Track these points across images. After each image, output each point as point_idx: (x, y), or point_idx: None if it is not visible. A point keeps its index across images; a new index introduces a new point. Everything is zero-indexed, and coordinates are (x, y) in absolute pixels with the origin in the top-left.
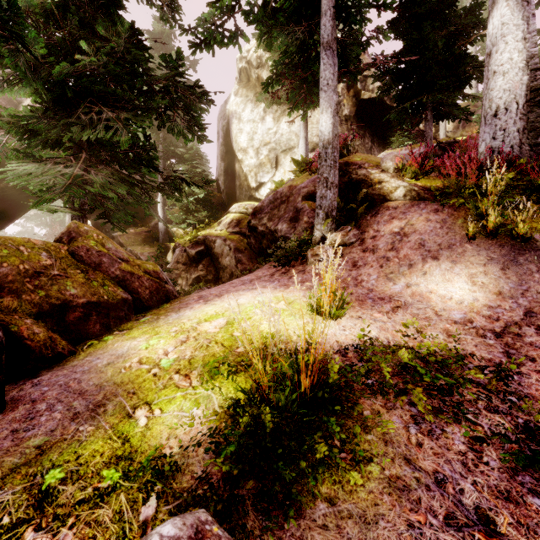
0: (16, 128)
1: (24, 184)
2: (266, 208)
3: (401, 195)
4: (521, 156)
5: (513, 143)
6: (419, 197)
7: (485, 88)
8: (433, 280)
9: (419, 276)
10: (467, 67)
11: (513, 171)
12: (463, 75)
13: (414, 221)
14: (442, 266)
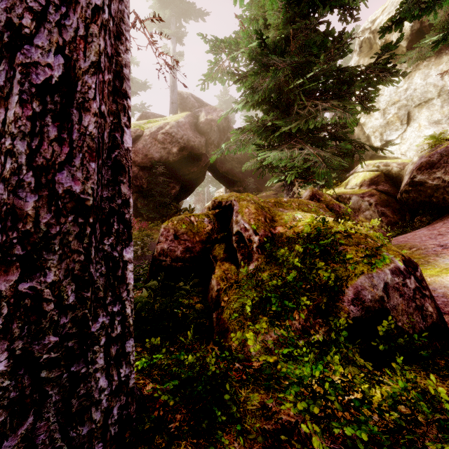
0: (251, 130)
1: (290, 164)
2: (436, 162)
3: None
4: None
5: None
6: None
7: None
8: None
9: None
10: None
11: None
12: None
13: None
14: None
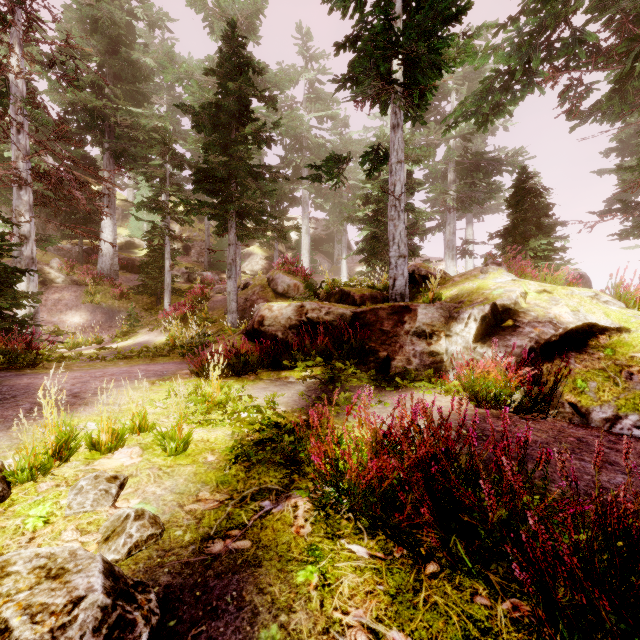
0: None
1: None
2: None
3: (61, 281)
4: (111, 274)
5: (108, 268)
6: (69, 284)
7: (100, 243)
8: (68, 316)
9: (64, 315)
10: (96, 226)
11: (103, 281)
12: (98, 224)
13: (65, 294)
14: (73, 312)
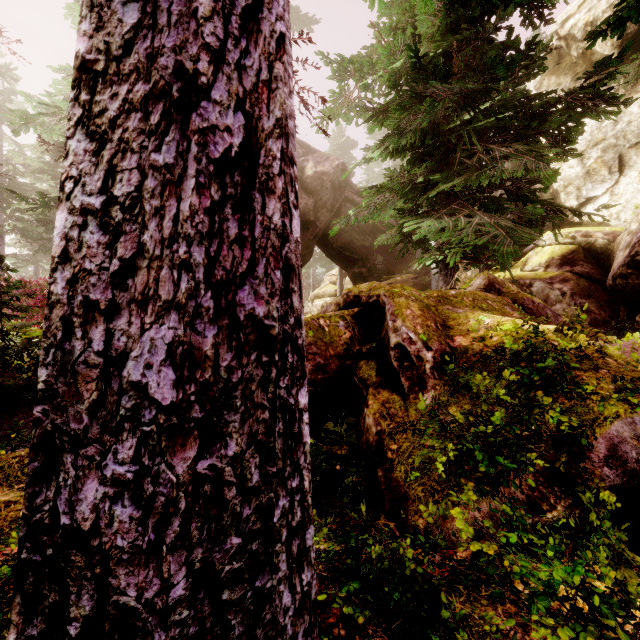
0: (391, 188)
1: (456, 239)
2: None
3: None
4: None
5: None
6: None
7: None
8: None
9: None
10: None
11: None
12: None
13: None
14: None
